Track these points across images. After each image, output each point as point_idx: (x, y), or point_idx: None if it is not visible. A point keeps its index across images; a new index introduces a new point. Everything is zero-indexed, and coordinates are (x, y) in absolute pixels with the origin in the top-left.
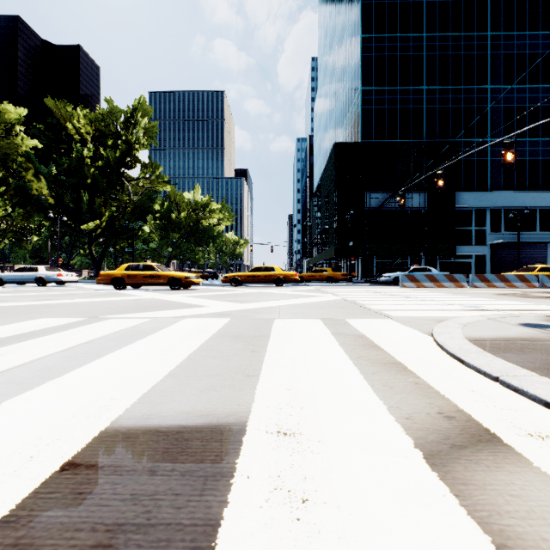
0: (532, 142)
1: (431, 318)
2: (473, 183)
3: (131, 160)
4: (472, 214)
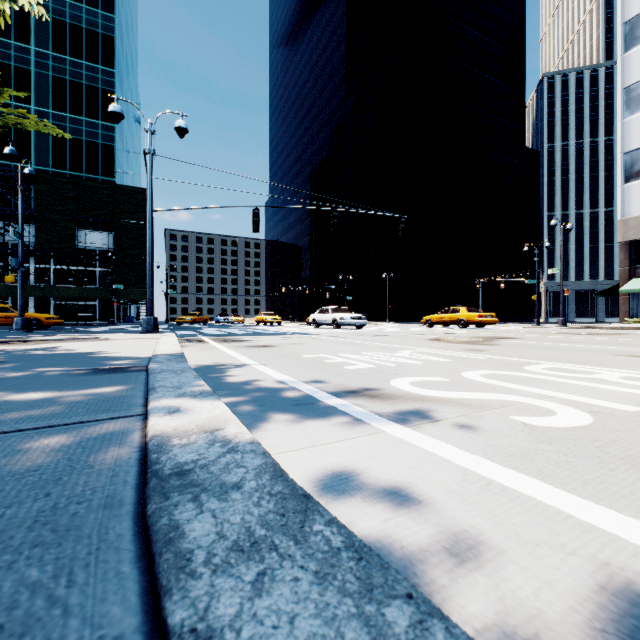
0: None
1: None
2: None
3: None
4: None
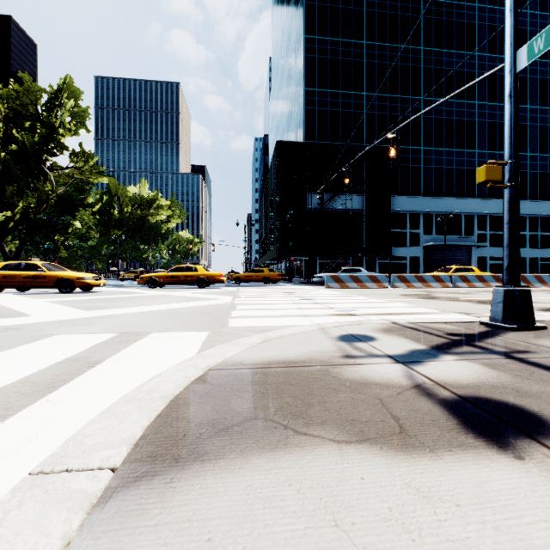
0: (458, 152)
1: (268, 328)
2: (409, 188)
3: (55, 146)
4: (407, 217)
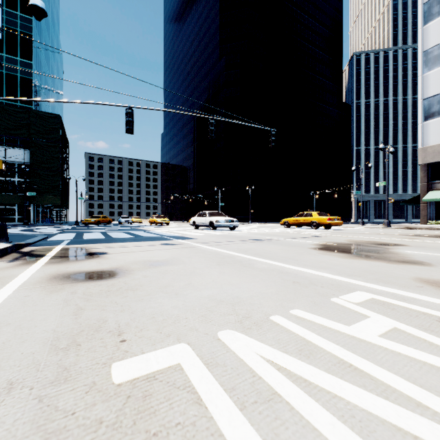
0: None
1: None
2: None
3: None
4: None
